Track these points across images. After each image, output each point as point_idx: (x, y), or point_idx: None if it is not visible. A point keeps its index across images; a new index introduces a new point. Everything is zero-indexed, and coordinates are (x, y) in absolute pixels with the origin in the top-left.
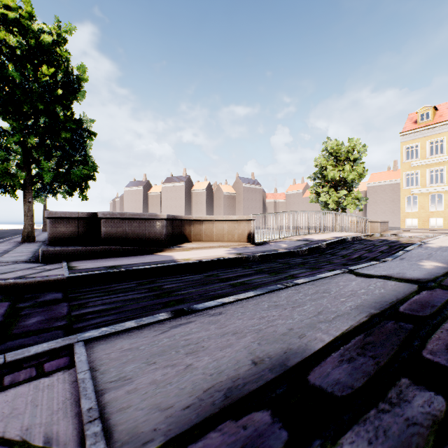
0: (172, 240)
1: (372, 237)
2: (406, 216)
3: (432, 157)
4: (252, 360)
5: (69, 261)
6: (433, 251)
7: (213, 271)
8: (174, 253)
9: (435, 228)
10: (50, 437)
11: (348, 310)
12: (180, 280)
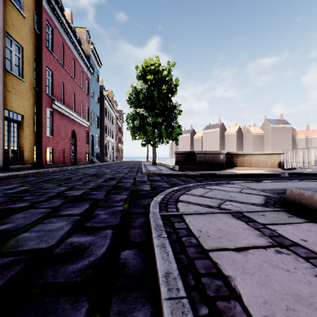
0: (226, 165)
1: None
2: None
3: None
4: (285, 188)
5: (189, 171)
6: None
7: (259, 177)
8: (233, 171)
9: None
10: (243, 188)
11: None
12: (245, 179)
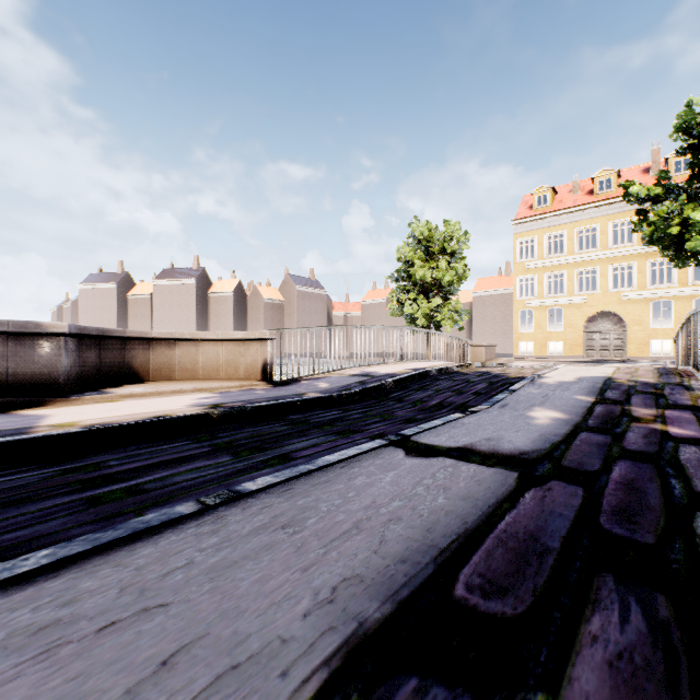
0: (99, 379)
1: (469, 369)
2: (520, 338)
3: (551, 257)
4: None
5: None
6: (550, 391)
7: (105, 453)
8: (64, 410)
9: (554, 355)
10: None
11: (297, 619)
12: None
